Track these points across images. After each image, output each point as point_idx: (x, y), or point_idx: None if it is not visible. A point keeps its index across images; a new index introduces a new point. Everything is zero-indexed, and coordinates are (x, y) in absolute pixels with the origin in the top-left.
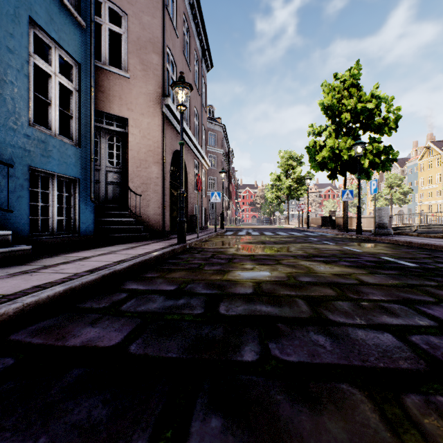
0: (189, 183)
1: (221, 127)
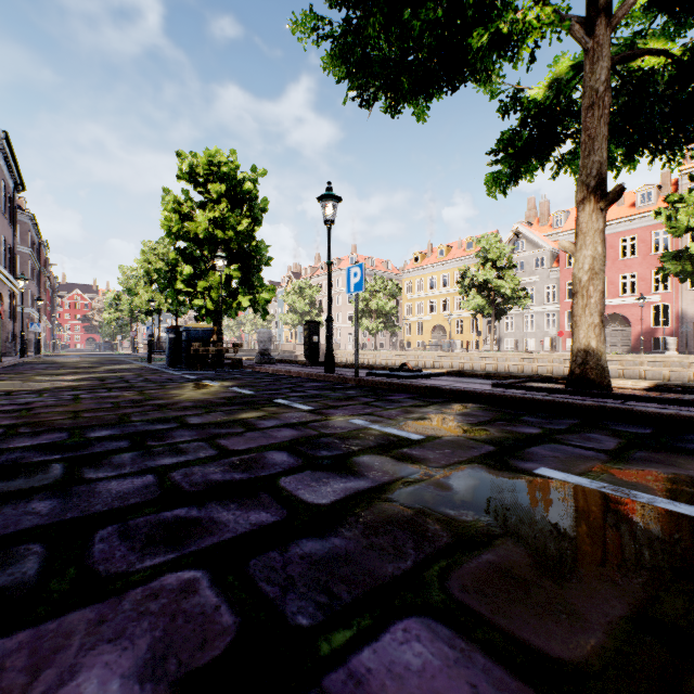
0: (6, 314)
1: (29, 217)
